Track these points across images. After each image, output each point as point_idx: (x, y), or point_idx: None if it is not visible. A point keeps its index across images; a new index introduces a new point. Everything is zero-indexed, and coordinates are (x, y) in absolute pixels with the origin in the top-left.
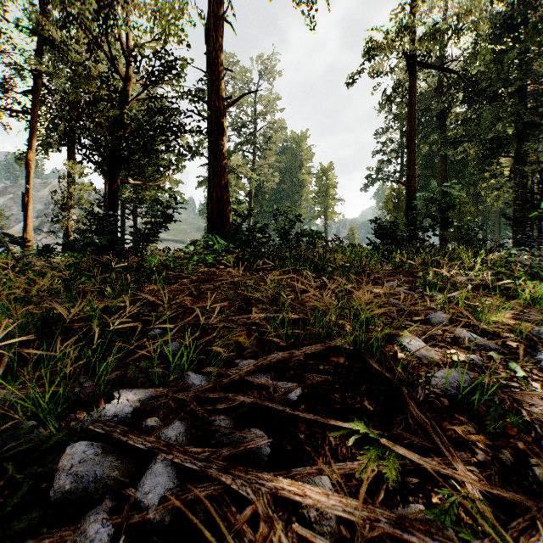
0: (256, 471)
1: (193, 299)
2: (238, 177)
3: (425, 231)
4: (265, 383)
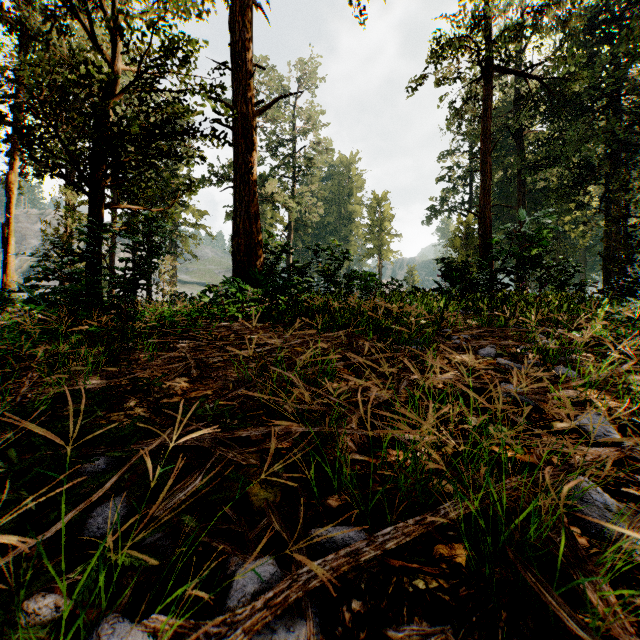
0: None
1: (189, 382)
2: (275, 208)
3: (508, 273)
4: None
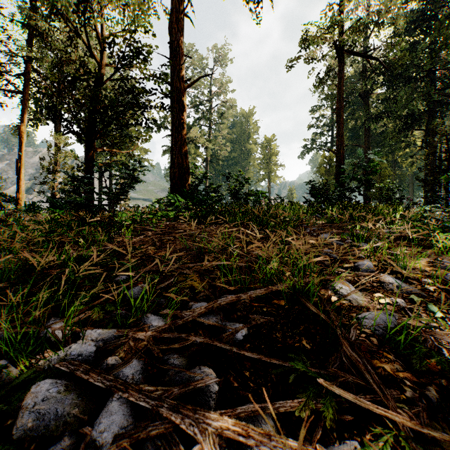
0: (204, 410)
1: (155, 249)
2: (197, 147)
3: (352, 191)
4: (215, 324)
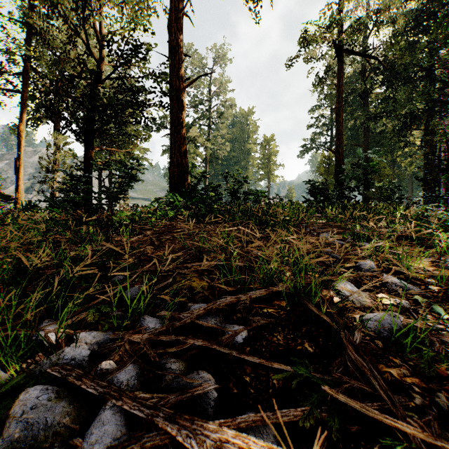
0: (202, 420)
1: (154, 248)
2: (196, 146)
3: (351, 190)
4: (214, 327)
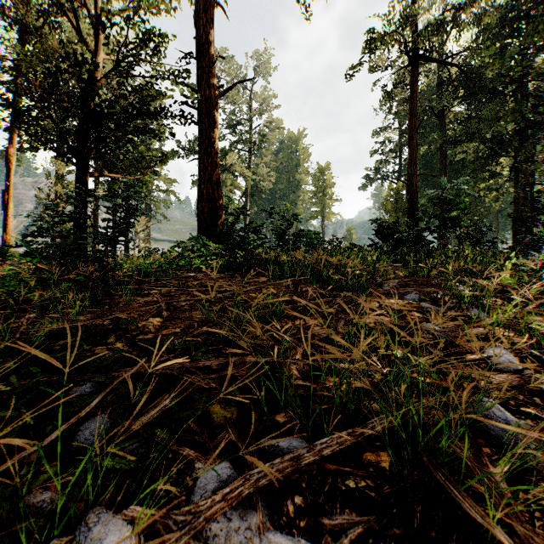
0: None
1: (161, 322)
2: (234, 176)
3: (431, 231)
4: None
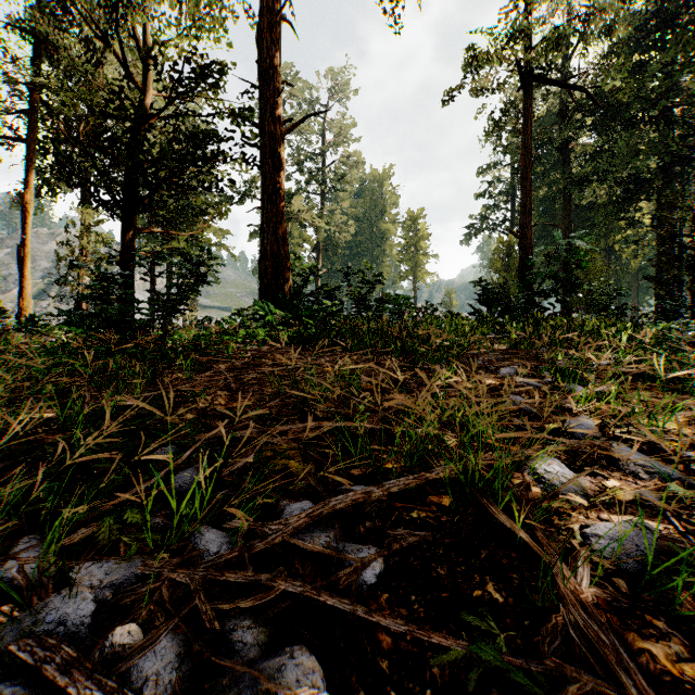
0: None
1: (229, 395)
2: (302, 227)
3: (546, 296)
4: (325, 552)
